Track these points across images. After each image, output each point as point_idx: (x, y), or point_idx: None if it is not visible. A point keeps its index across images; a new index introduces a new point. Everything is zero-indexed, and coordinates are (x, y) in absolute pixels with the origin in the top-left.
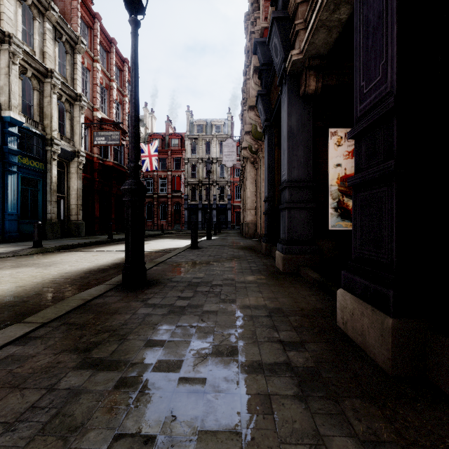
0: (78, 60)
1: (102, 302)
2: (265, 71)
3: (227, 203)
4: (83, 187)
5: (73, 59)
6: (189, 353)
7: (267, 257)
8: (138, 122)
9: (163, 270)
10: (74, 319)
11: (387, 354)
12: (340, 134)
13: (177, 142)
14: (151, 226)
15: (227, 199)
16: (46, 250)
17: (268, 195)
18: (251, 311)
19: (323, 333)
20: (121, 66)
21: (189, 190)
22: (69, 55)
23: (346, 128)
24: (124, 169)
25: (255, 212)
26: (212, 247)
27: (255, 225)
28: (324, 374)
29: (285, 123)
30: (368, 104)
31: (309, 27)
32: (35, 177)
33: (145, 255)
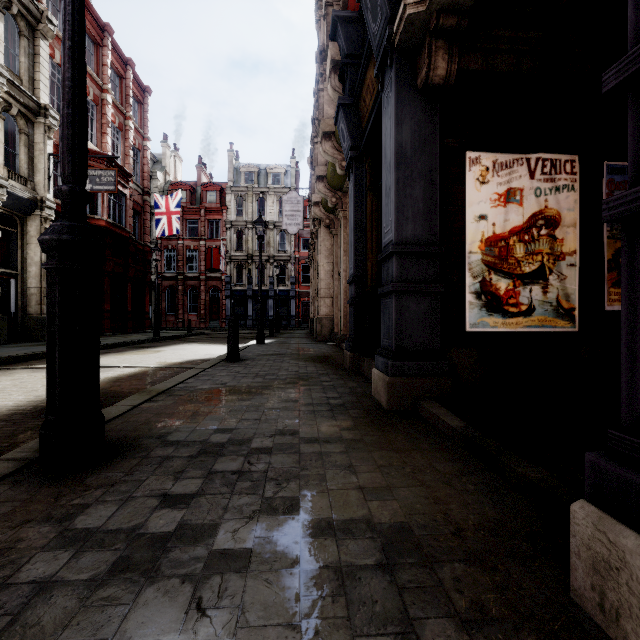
0: (43, 50)
1: None
2: (351, 66)
3: (290, 288)
4: None
5: (33, 46)
6: None
7: (355, 376)
8: (82, 94)
9: (160, 411)
10: None
11: None
12: (485, 162)
13: (214, 197)
14: (173, 323)
15: (290, 283)
16: None
17: (355, 272)
18: (338, 545)
19: None
20: (122, 71)
21: (233, 269)
22: (24, 39)
23: (496, 153)
24: (126, 233)
25: (332, 301)
26: (263, 358)
27: (331, 322)
28: None
29: (391, 137)
30: None
31: None
32: None
33: (144, 374)
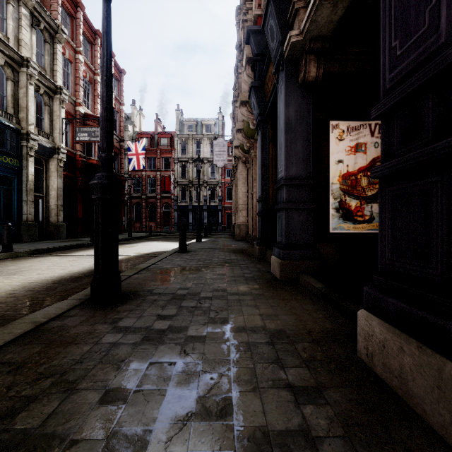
0: (59, 50)
1: (58, 326)
2: (259, 62)
3: (218, 204)
4: (64, 186)
5: (52, 48)
6: (162, 415)
7: (261, 261)
8: (111, 104)
9: (145, 279)
10: (11, 355)
11: (450, 418)
12: (342, 127)
13: (166, 141)
14: (139, 228)
15: (218, 200)
16: (17, 255)
17: (262, 195)
18: (247, 335)
19: (342, 370)
20: None
21: (179, 191)
22: (48, 44)
23: (349, 121)
24: None
25: (247, 213)
26: (201, 250)
27: (246, 227)
28: (361, 451)
29: (283, 113)
30: (405, 68)
31: (311, 2)
32: (8, 175)
33: (128, 259)
